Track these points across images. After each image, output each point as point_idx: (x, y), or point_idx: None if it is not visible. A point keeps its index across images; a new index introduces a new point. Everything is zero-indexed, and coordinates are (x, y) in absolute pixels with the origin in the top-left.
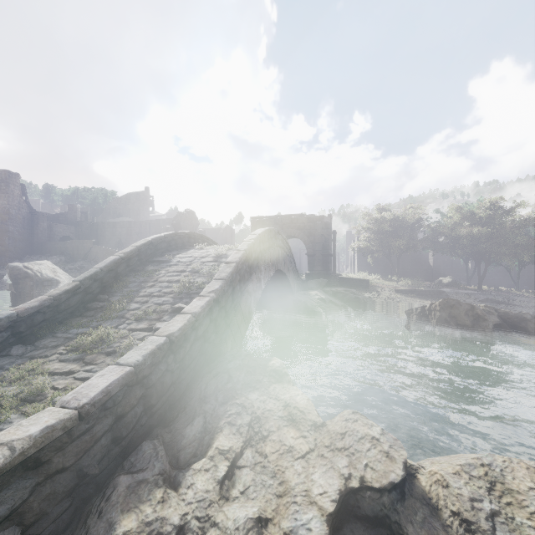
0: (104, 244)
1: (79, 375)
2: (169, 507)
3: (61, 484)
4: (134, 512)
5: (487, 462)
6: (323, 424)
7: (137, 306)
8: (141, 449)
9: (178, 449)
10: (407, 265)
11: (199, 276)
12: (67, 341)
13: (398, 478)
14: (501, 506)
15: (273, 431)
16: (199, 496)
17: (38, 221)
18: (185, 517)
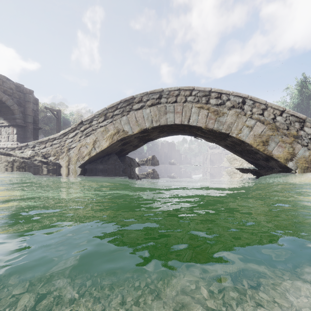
0: None
1: None
2: None
3: None
4: None
5: None
6: None
7: None
8: None
9: None
10: None
11: None
12: None
13: None
14: None
15: None
16: None
17: None
18: None
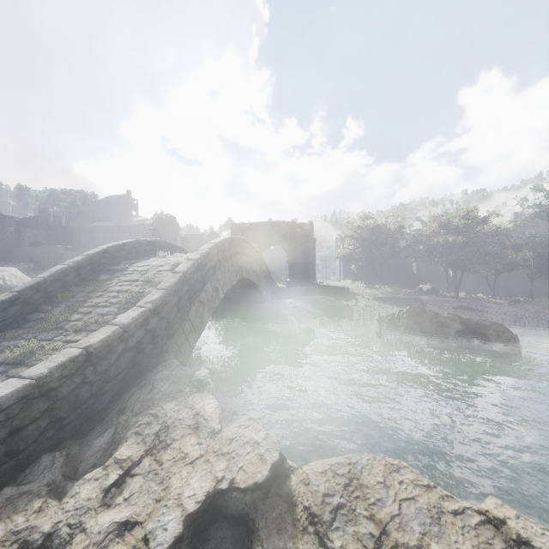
0: (80, 250)
1: None
2: (44, 516)
3: None
4: (3, 522)
5: (354, 461)
6: (220, 431)
7: (79, 317)
8: (39, 461)
9: (81, 460)
10: (391, 272)
11: (150, 285)
12: None
13: (262, 478)
14: (350, 500)
15: (177, 440)
16: (79, 504)
17: (5, 226)
18: (58, 525)
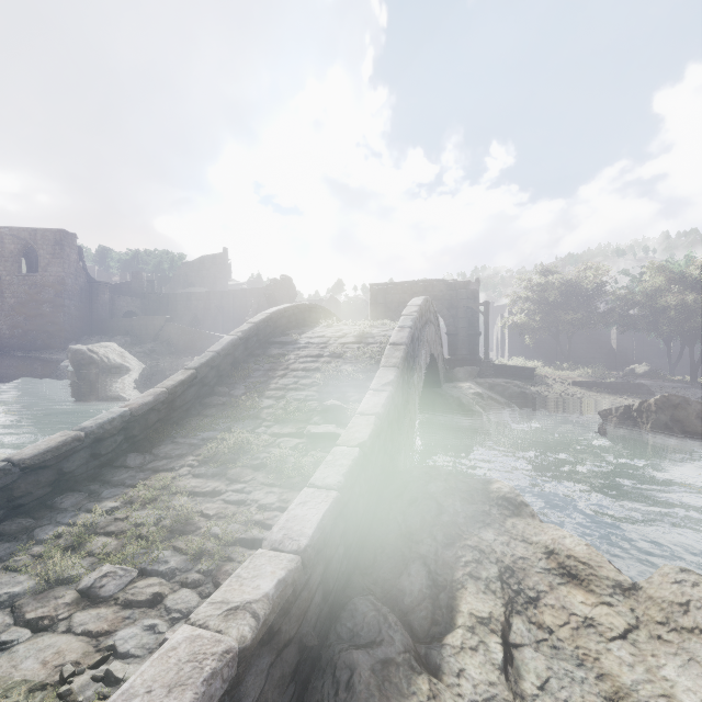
0: (176, 321)
1: (230, 497)
2: None
3: (287, 663)
4: None
5: None
6: (636, 586)
7: (272, 402)
8: (357, 609)
9: (403, 610)
10: (579, 348)
11: (344, 362)
12: (194, 449)
13: None
14: None
15: (545, 591)
16: (482, 690)
17: (98, 293)
18: None
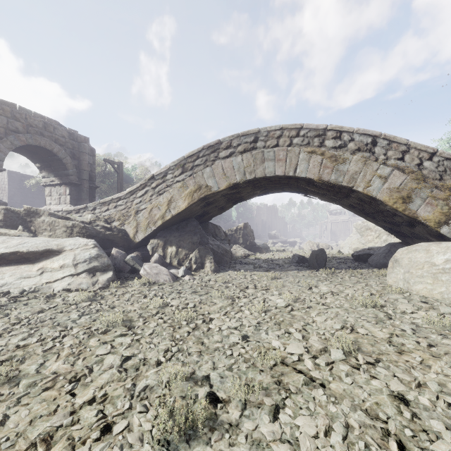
0: None
1: None
2: None
3: None
4: None
5: None
6: None
7: None
8: None
9: None
10: None
11: None
12: None
13: None
14: None
15: None
16: None
17: None
18: None
